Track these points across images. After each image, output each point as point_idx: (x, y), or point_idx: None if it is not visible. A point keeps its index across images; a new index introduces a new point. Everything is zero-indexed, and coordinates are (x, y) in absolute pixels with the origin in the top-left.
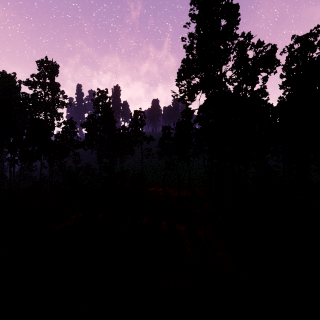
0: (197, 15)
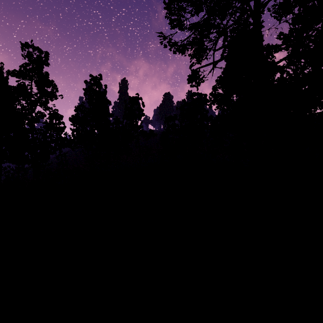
0: None
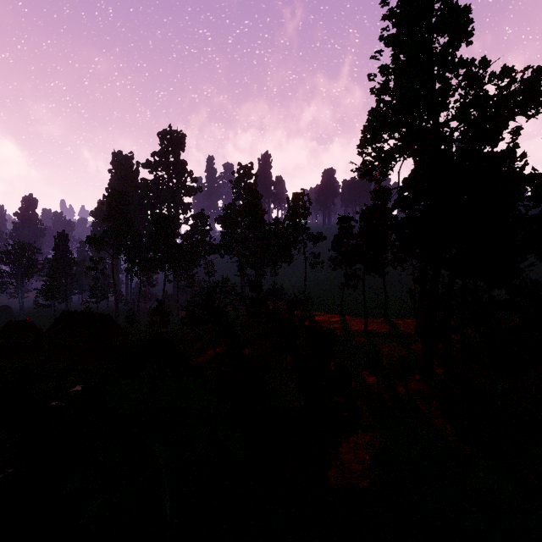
0: (393, 39)
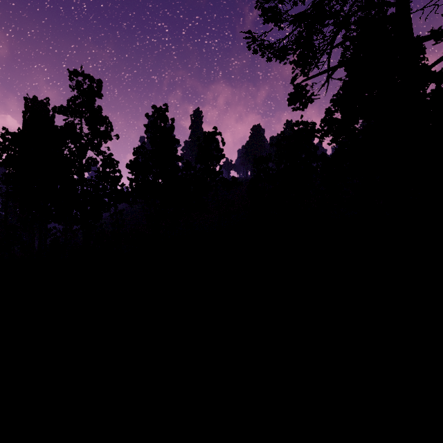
0: None
